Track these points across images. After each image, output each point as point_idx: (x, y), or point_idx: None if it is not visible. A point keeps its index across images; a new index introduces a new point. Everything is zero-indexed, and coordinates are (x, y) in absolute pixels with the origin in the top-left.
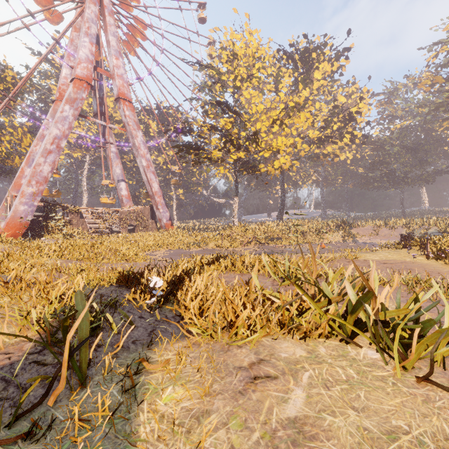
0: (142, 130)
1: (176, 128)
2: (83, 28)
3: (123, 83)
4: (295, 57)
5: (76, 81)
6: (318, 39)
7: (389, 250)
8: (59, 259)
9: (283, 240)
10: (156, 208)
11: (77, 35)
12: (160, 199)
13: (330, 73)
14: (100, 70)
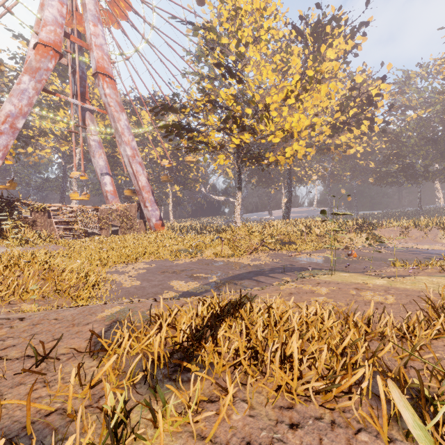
0: (134, 121)
1: (164, 104)
2: None
3: (103, 55)
4: (304, 32)
5: (39, 47)
6: (333, 11)
7: None
8: None
9: (296, 245)
10: (143, 205)
11: None
12: (148, 195)
13: (343, 53)
14: (74, 39)
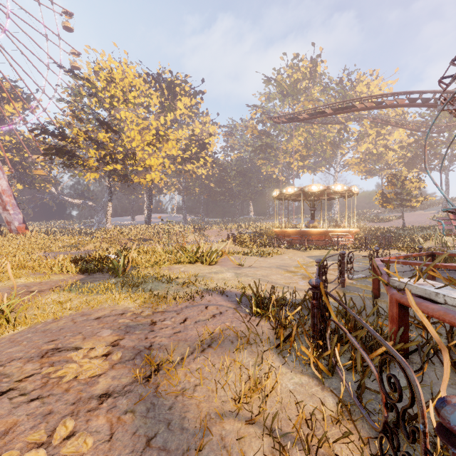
0: None
1: (44, 128)
2: None
3: None
4: (162, 84)
5: None
6: (181, 77)
7: (221, 242)
8: None
9: (154, 241)
10: (2, 208)
11: None
12: (10, 199)
13: (190, 105)
14: None
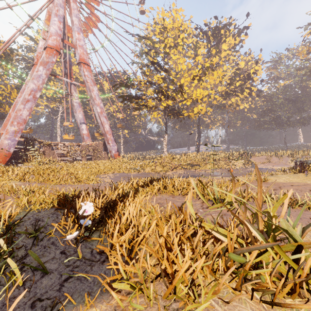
0: (98, 88)
1: (121, 83)
2: (53, 10)
3: (83, 52)
4: (208, 33)
5: (48, 49)
6: (225, 20)
7: (287, 174)
8: (19, 182)
9: (200, 166)
10: (107, 142)
11: (50, 17)
12: (110, 136)
13: (234, 45)
14: (66, 42)
